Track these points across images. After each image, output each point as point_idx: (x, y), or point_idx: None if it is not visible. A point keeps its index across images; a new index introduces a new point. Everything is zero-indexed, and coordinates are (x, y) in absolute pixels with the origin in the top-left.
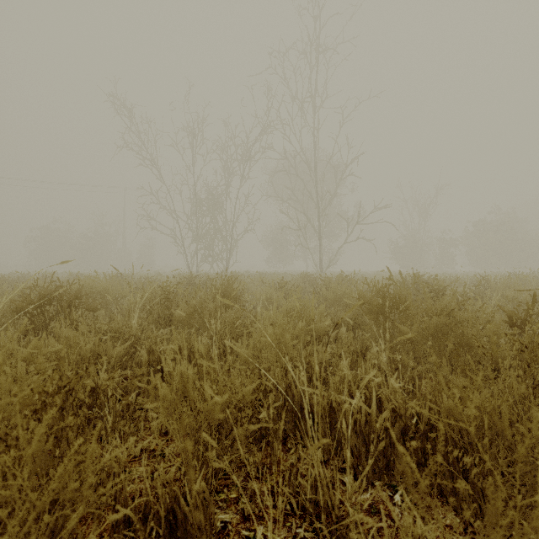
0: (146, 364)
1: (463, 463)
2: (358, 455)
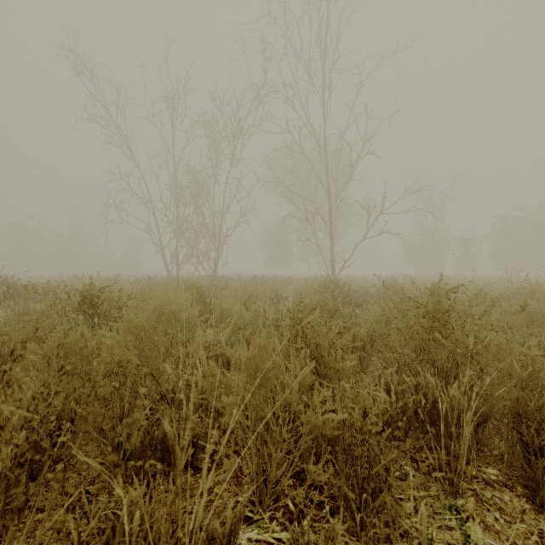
0: None
1: None
2: None
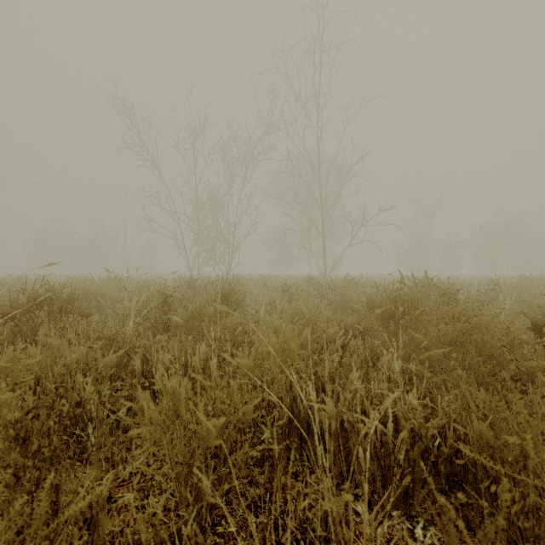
0: (140, 374)
1: (496, 495)
2: (371, 478)
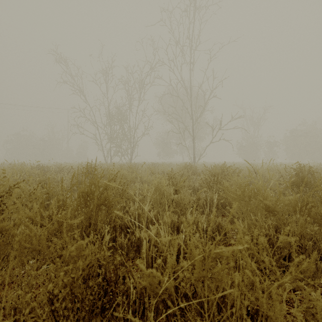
0: None
1: None
2: None
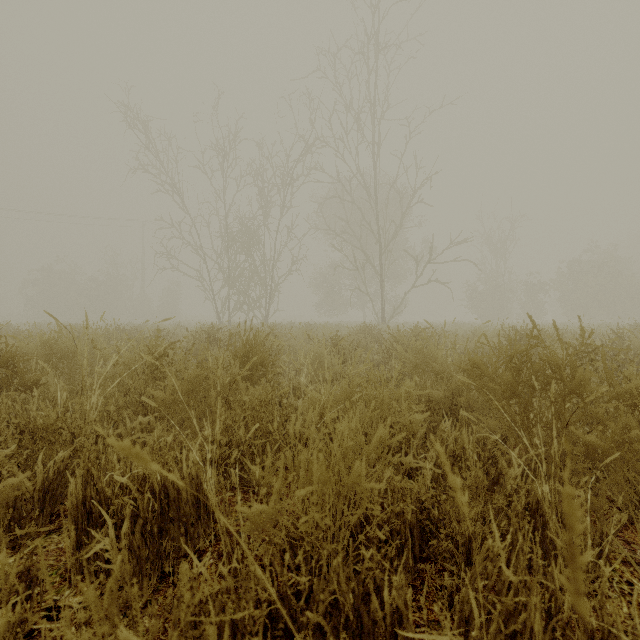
0: (77, 505)
1: None
2: None
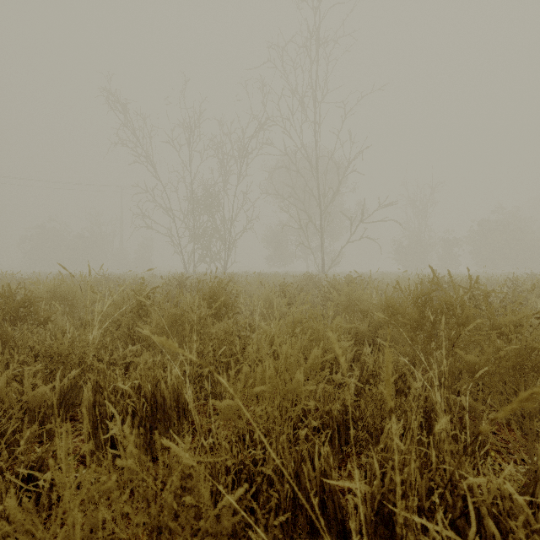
0: (89, 407)
1: None
2: None
